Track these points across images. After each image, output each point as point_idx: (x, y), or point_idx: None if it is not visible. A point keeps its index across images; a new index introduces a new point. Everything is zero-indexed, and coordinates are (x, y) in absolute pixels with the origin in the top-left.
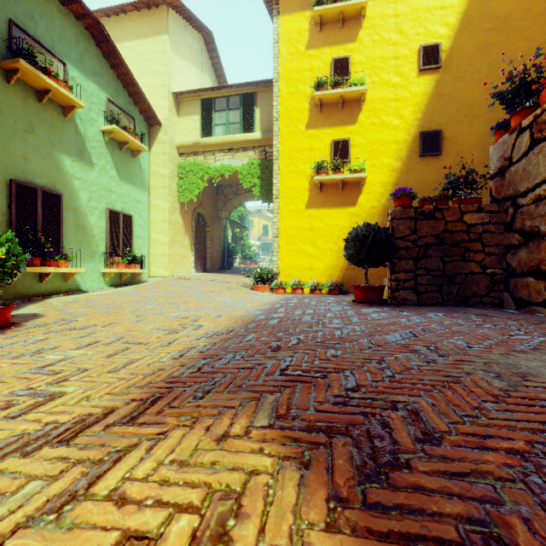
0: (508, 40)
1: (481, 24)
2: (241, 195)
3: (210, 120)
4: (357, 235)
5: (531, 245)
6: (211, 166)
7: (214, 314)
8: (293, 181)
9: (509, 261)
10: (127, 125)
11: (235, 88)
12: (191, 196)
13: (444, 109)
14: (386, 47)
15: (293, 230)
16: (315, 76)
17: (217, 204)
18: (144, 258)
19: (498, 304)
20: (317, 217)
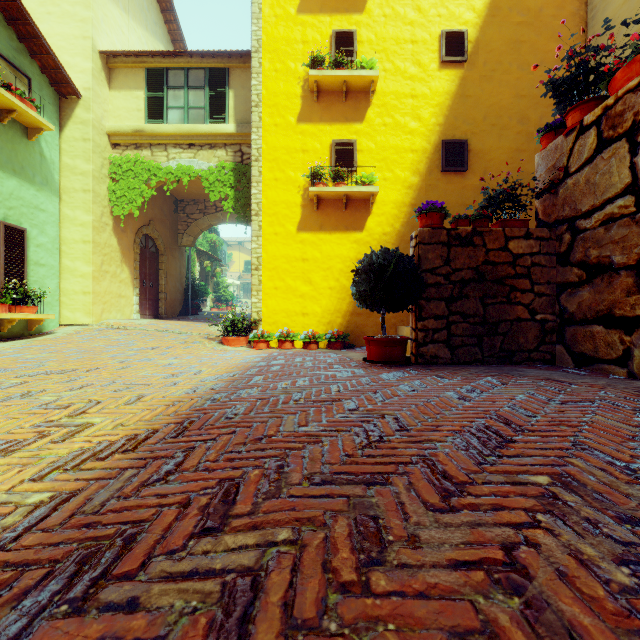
0: (539, 39)
1: (511, 15)
2: (211, 215)
3: (160, 100)
4: (372, 264)
5: (599, 282)
6: (161, 166)
7: (130, 394)
8: (279, 192)
9: (565, 304)
10: (12, 83)
11: (198, 58)
12: (131, 208)
13: (470, 115)
14: (401, 26)
15: (279, 261)
16: (309, 51)
17: (177, 225)
18: (45, 297)
19: (550, 360)
20: (313, 244)
